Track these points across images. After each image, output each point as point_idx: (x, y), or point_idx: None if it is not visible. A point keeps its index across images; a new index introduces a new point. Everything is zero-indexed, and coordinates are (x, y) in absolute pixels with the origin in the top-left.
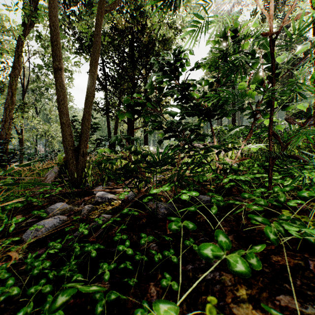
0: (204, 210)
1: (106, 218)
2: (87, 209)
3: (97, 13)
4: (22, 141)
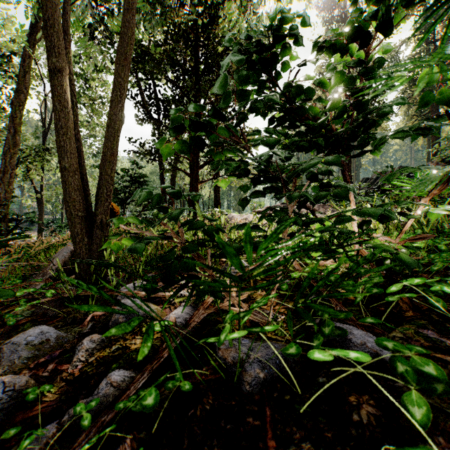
0: (358, 372)
1: (114, 387)
2: (86, 348)
3: None
4: (41, 203)
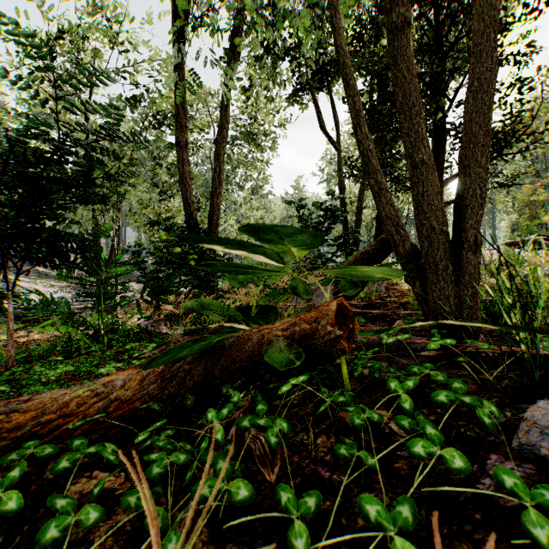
0: None
1: None
2: None
3: None
4: None
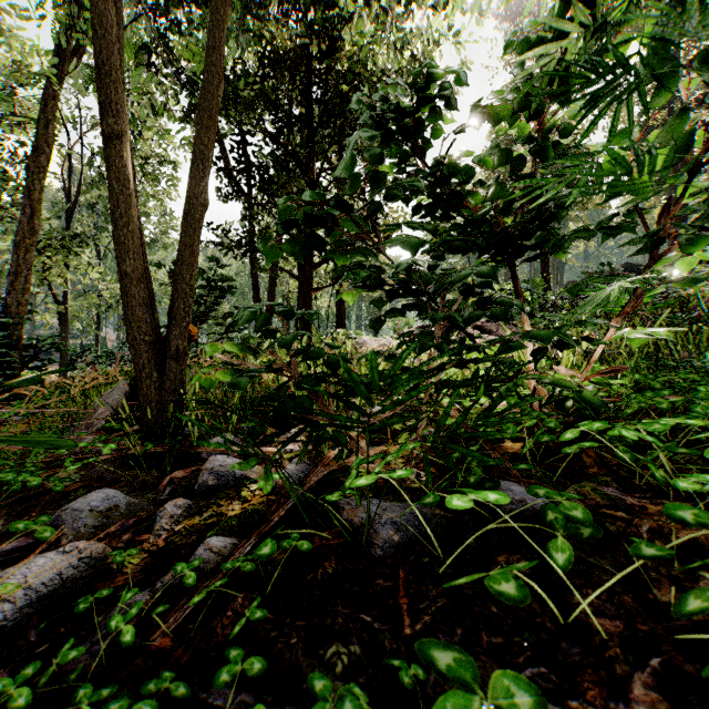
0: (515, 534)
1: (215, 553)
2: (171, 514)
3: None
4: (66, 320)
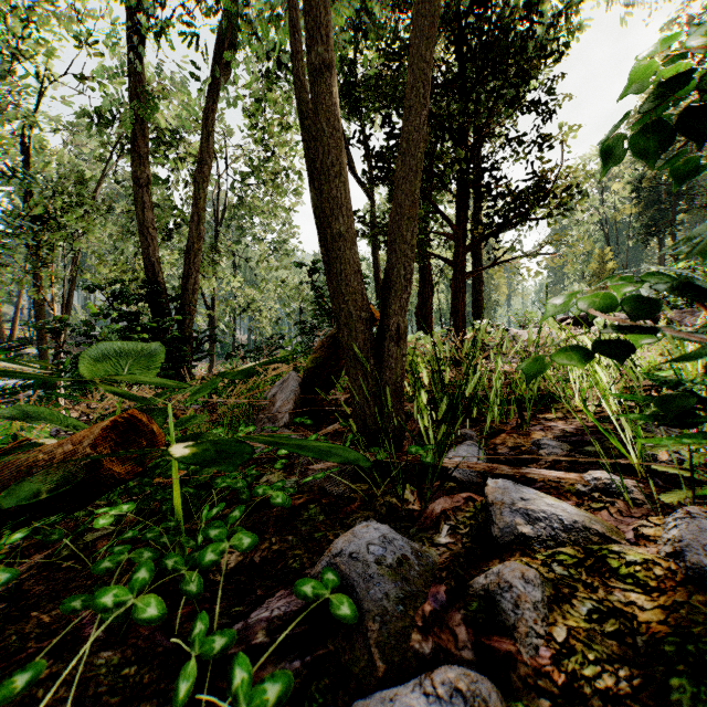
0: None
1: None
2: (530, 600)
3: None
4: (213, 323)
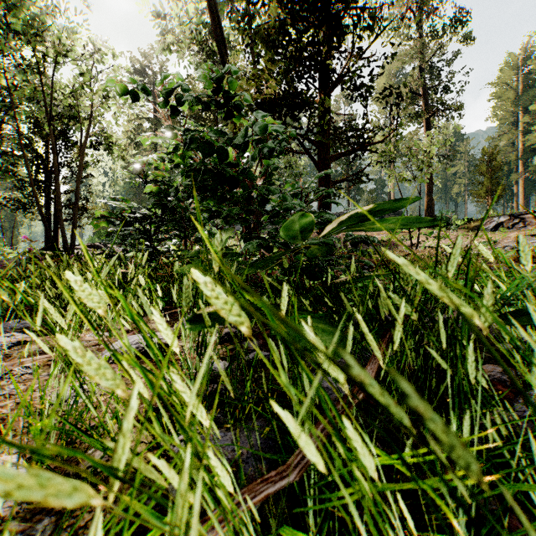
0: None
1: None
2: None
3: (78, 181)
4: None
